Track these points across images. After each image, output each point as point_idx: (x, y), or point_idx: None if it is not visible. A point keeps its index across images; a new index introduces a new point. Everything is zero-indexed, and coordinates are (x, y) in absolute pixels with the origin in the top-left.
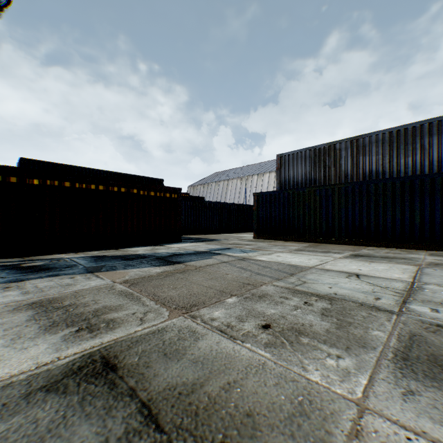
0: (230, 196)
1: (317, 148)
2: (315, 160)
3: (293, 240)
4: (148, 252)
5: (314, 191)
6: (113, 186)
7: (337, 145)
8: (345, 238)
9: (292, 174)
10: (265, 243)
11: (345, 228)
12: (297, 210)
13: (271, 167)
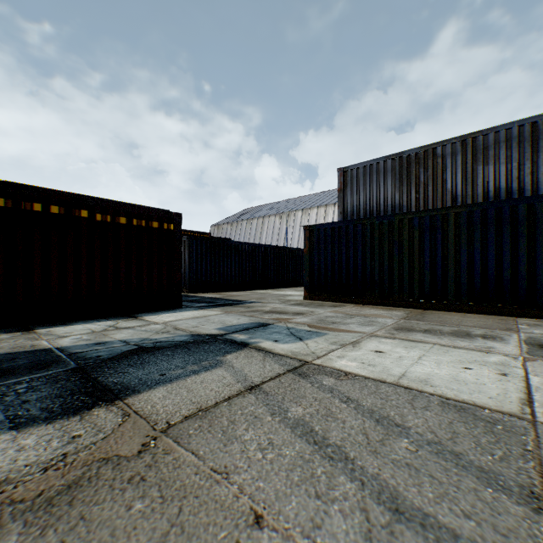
0: (266, 239)
1: (404, 155)
2: (401, 175)
3: (372, 303)
4: (85, 340)
5: (409, 220)
6: (33, 201)
7: (438, 148)
8: (467, 301)
9: (363, 197)
10: (328, 311)
11: (468, 284)
12: (379, 253)
13: (320, 201)
